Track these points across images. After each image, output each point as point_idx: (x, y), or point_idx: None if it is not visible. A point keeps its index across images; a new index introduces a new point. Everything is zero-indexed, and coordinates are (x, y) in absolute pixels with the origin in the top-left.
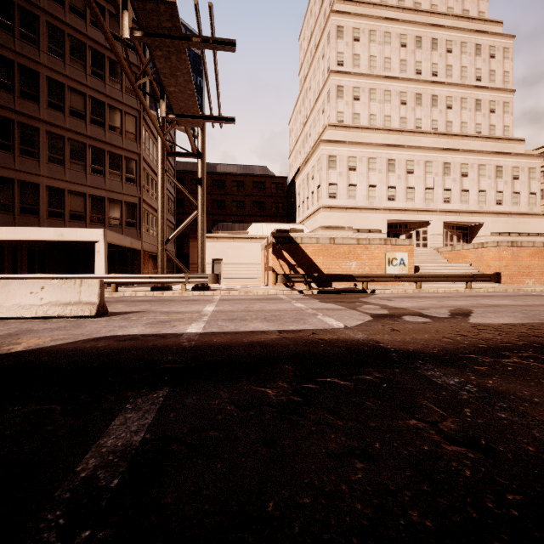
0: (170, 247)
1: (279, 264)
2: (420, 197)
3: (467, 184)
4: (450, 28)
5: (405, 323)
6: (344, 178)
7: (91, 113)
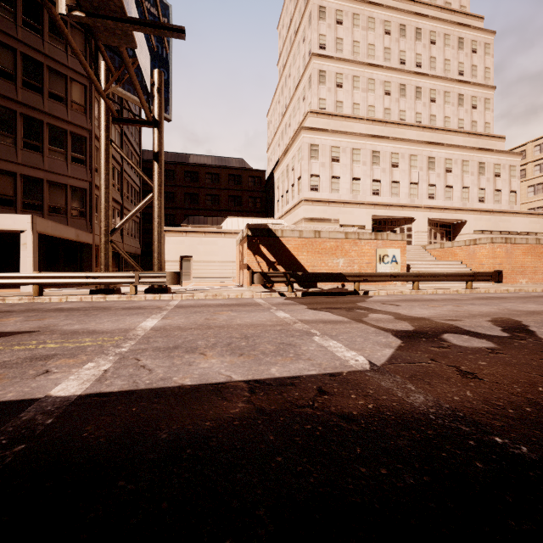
0: (134, 243)
1: (256, 261)
2: (405, 192)
3: (451, 179)
4: (433, 18)
5: (462, 352)
6: (327, 169)
7: (23, 74)
